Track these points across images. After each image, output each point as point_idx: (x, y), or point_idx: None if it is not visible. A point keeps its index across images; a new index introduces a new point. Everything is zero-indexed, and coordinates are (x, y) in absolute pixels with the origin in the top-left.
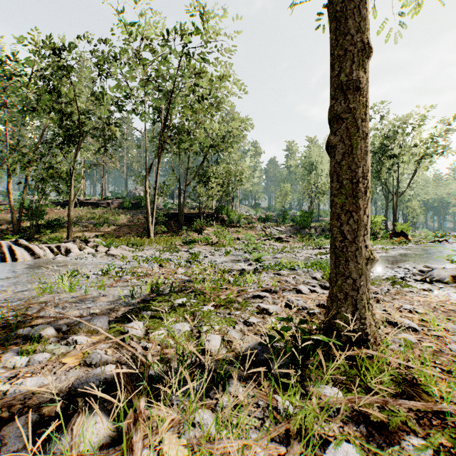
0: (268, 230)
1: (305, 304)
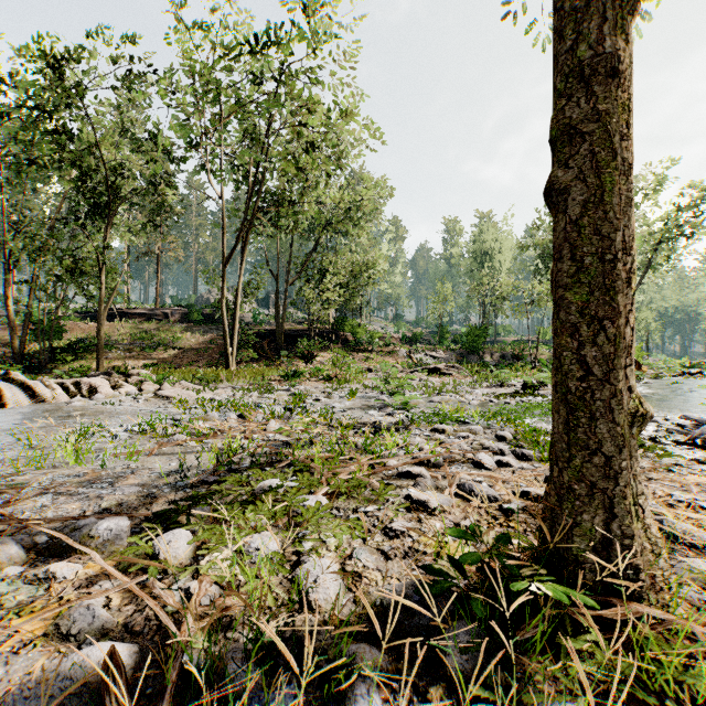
0: (417, 356)
1: (493, 491)
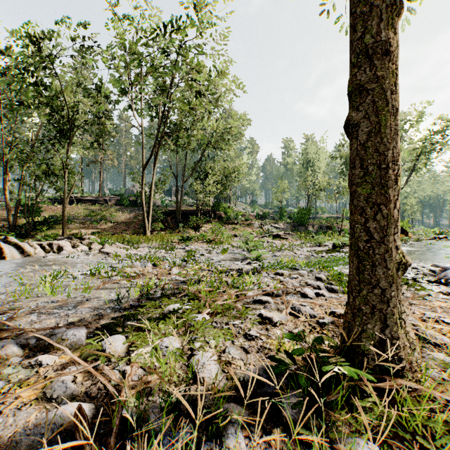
0: (265, 227)
1: (313, 312)
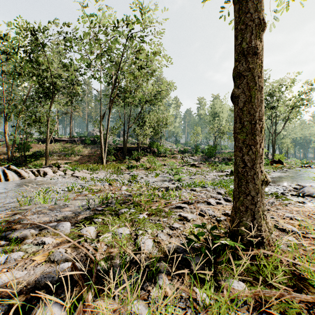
0: (185, 159)
1: (214, 213)
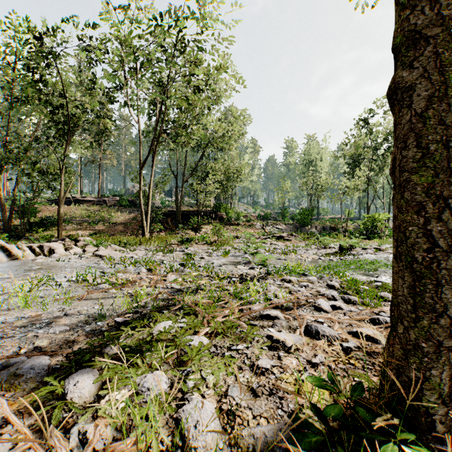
0: (267, 228)
1: (334, 332)
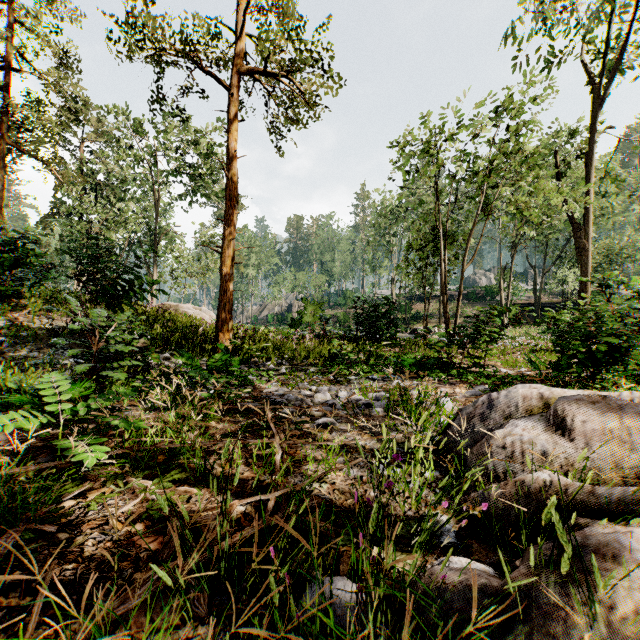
0: None
1: None
